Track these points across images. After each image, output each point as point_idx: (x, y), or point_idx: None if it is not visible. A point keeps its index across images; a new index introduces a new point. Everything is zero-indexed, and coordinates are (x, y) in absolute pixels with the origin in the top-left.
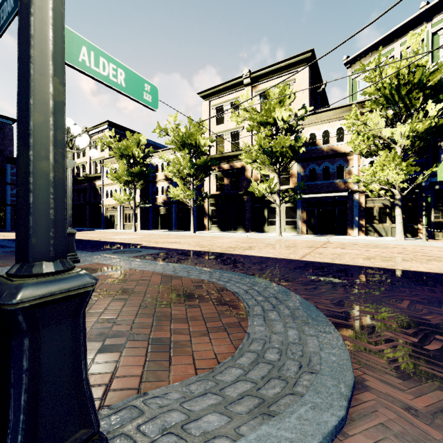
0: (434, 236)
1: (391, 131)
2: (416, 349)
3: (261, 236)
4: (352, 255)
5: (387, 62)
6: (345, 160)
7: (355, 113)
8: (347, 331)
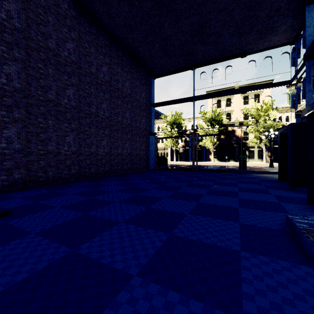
0: None
1: None
2: None
3: (258, 163)
4: None
5: None
6: None
7: None
8: None
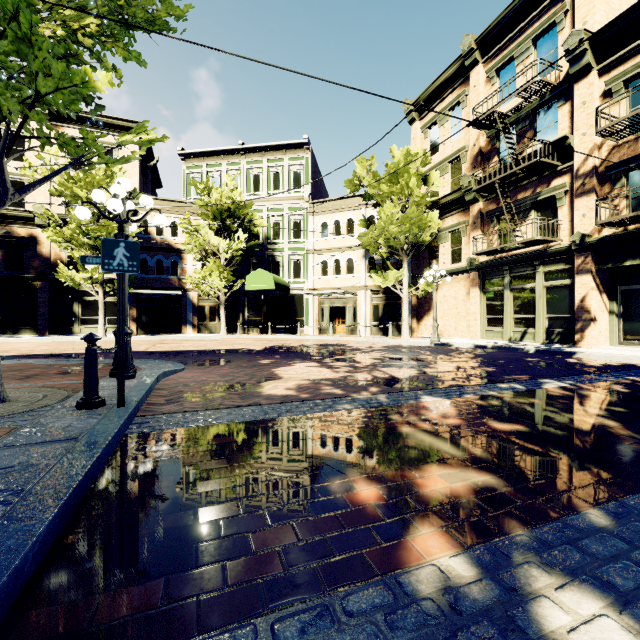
0: (248, 331)
1: (218, 241)
2: (206, 363)
3: (78, 338)
4: (186, 346)
5: (213, 187)
6: (180, 257)
7: (189, 221)
8: (183, 364)
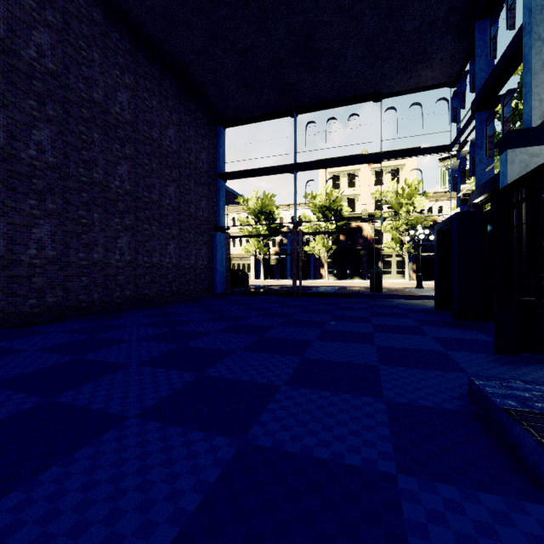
0: None
1: None
2: None
3: (397, 282)
4: None
5: None
6: None
7: None
8: None
